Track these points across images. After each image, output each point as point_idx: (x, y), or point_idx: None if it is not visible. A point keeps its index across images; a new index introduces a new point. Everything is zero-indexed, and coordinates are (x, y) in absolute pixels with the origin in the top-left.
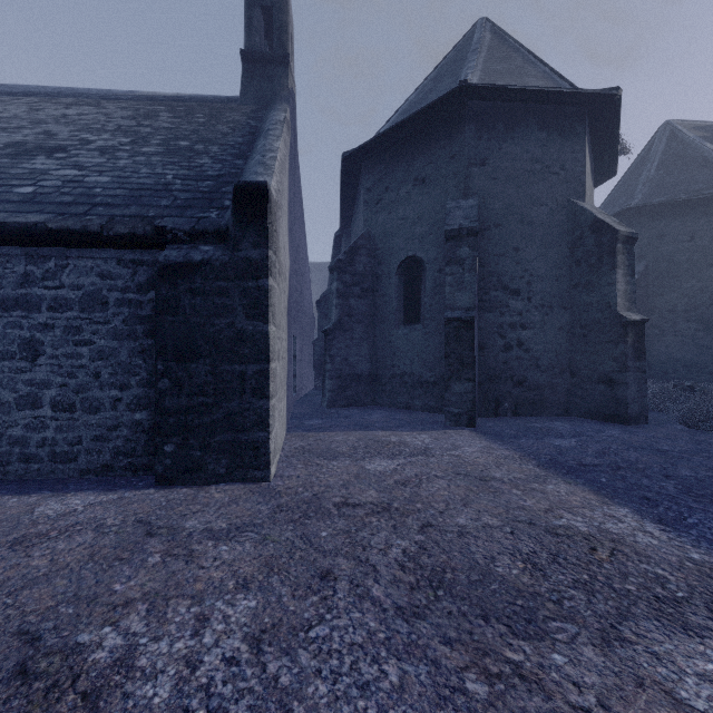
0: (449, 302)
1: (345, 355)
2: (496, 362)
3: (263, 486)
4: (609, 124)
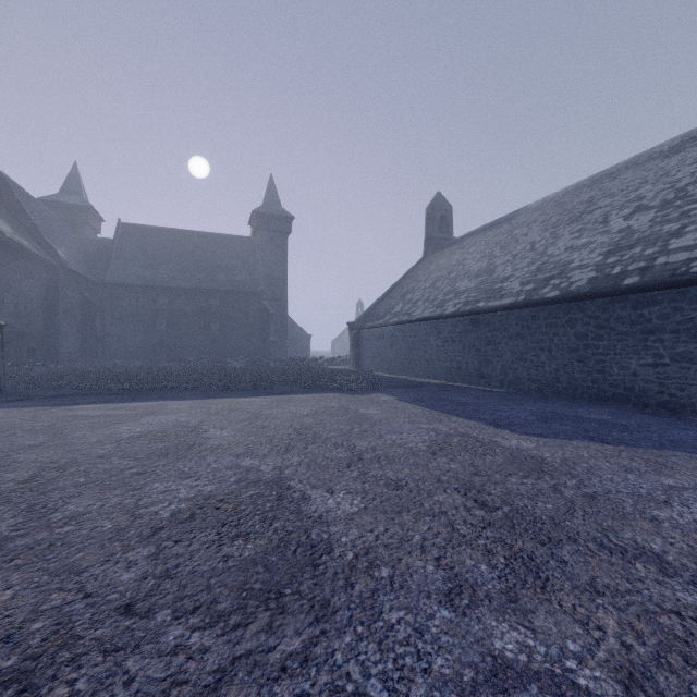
0: None
1: None
2: None
3: None
4: None
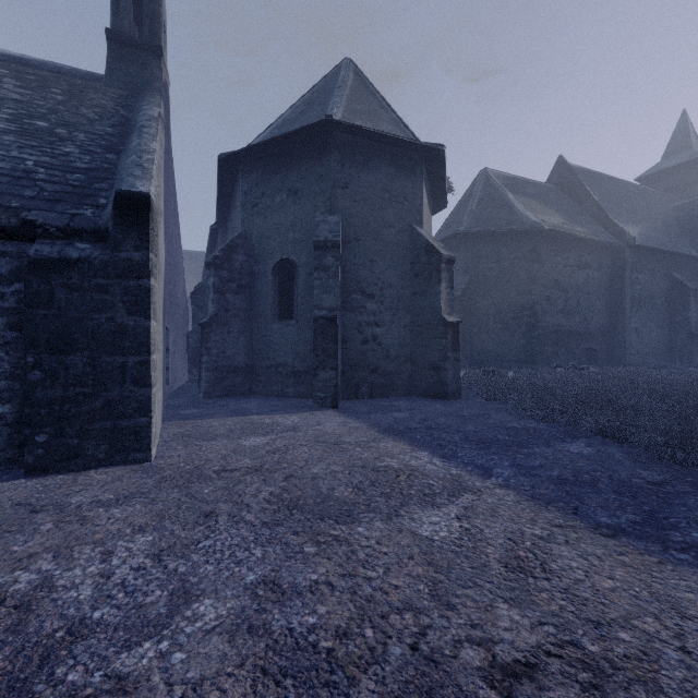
0: (317, 302)
1: (223, 348)
2: (356, 354)
3: (145, 465)
4: (439, 169)
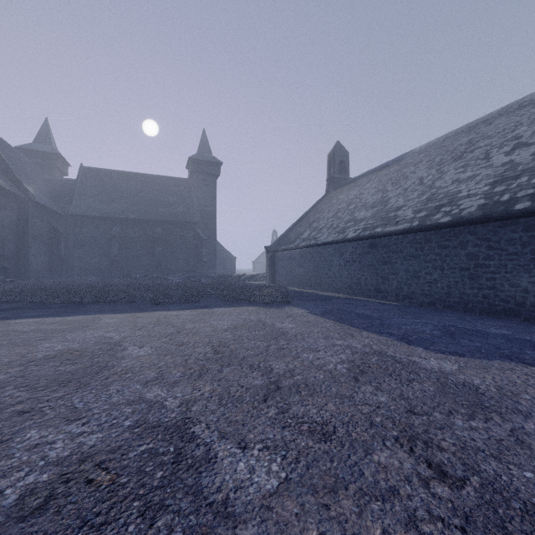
0: None
1: None
2: None
3: None
4: None
